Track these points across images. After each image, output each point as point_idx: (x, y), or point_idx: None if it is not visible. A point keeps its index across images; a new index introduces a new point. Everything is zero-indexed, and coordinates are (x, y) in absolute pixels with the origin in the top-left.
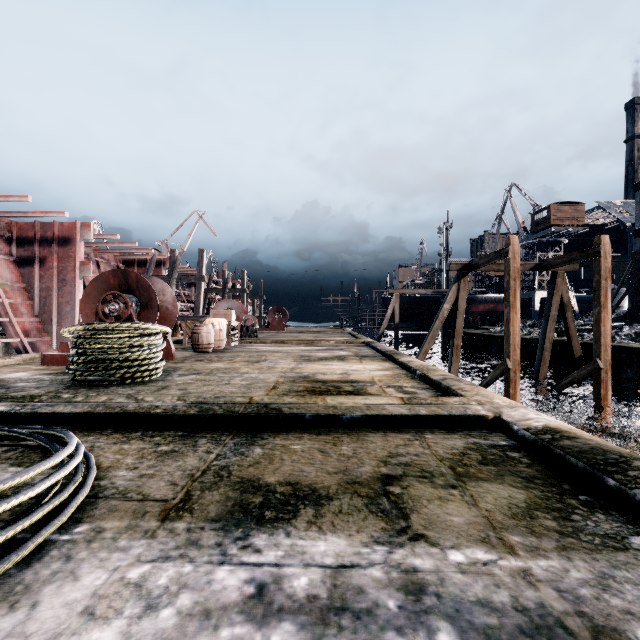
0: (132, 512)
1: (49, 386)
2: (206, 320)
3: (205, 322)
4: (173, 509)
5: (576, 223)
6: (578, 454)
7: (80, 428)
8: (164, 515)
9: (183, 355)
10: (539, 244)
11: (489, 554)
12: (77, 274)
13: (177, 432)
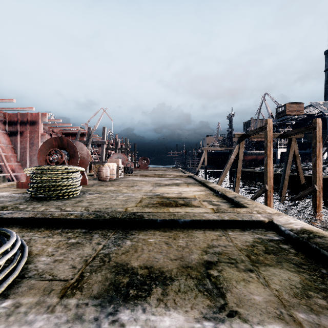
0: (43, 290)
1: (17, 200)
2: (105, 164)
3: (105, 165)
4: (70, 287)
5: (299, 113)
6: None
7: (26, 227)
8: (63, 292)
9: (93, 182)
10: (280, 124)
11: None
12: (39, 140)
13: (82, 230)
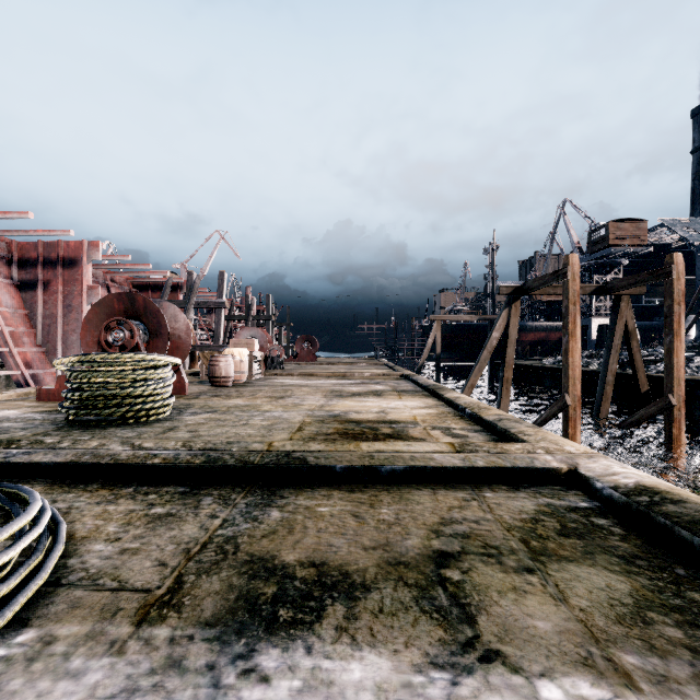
0: (100, 609)
1: (38, 427)
2: (225, 350)
3: (224, 352)
4: (155, 605)
5: (638, 242)
6: (691, 525)
7: (61, 482)
8: (142, 615)
9: (198, 390)
10: (596, 266)
11: (598, 688)
12: (84, 299)
13: (178, 488)
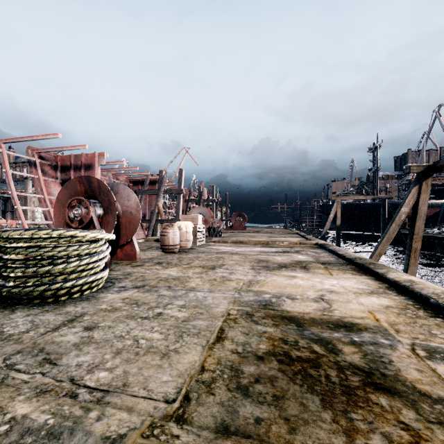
0: None
1: None
2: (175, 223)
3: (174, 225)
4: None
5: None
6: None
7: None
8: None
9: (150, 255)
10: None
11: None
12: None
13: None
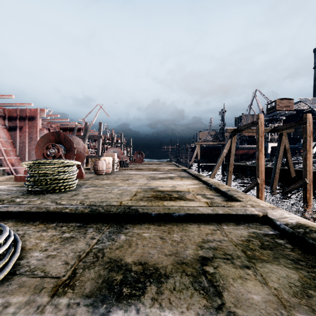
0: (33, 288)
1: (14, 193)
2: (101, 158)
3: (101, 159)
4: (61, 285)
5: (289, 109)
6: None
7: (21, 220)
8: (54, 291)
9: (89, 176)
10: (270, 120)
11: None
12: (38, 135)
13: (76, 223)
